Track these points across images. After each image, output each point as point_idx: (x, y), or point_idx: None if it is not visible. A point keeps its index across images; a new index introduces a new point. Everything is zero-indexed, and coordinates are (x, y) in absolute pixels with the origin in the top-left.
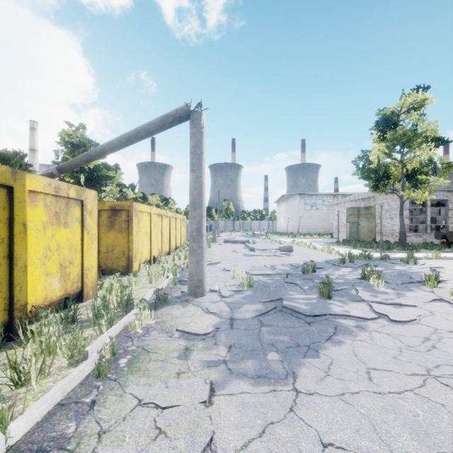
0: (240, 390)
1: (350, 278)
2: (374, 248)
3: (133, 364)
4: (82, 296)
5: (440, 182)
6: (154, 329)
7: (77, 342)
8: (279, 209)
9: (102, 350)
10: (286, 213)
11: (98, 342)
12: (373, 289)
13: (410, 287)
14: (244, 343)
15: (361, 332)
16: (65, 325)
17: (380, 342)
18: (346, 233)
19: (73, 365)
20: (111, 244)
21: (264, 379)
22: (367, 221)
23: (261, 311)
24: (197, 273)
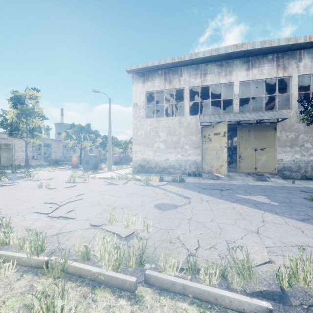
0: None
1: None
2: (10, 169)
3: None
4: None
5: (44, 137)
6: None
7: None
8: None
9: None
10: None
11: None
12: (3, 181)
13: (20, 179)
14: None
15: None
16: None
17: (1, 189)
18: None
19: None
20: None
21: None
22: (6, 153)
23: None
24: None
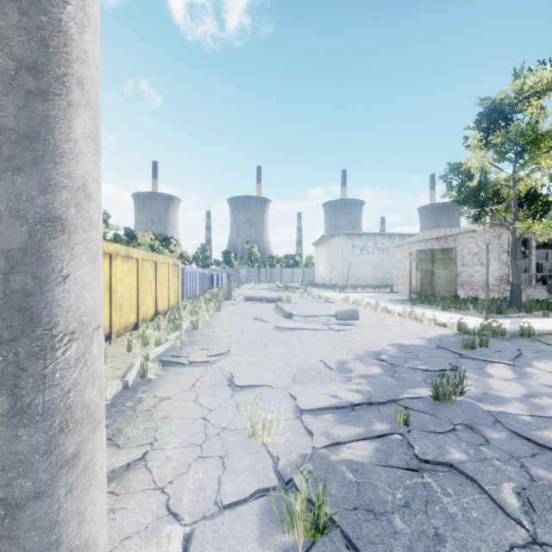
0: None
1: None
2: (479, 311)
3: None
4: None
5: None
6: None
7: None
8: (319, 254)
9: None
10: (327, 259)
11: None
12: None
13: None
14: None
15: None
16: None
17: None
18: (415, 285)
19: None
20: None
21: None
22: (444, 269)
23: None
24: None
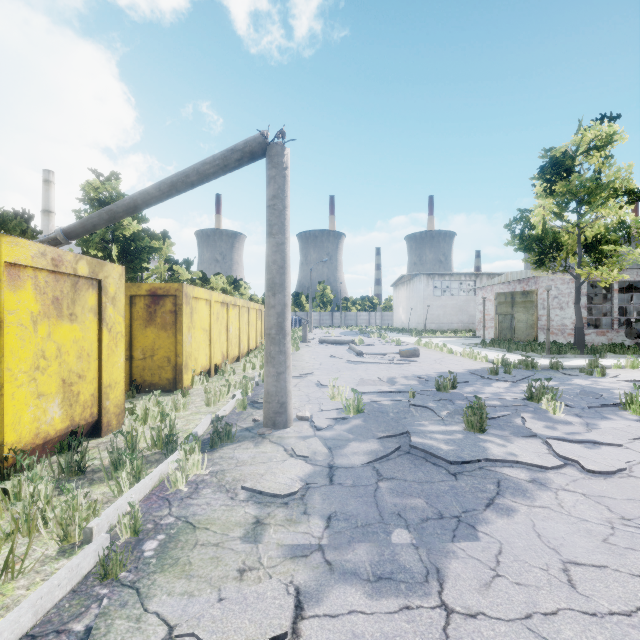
0: (347, 606)
1: (510, 398)
2: (538, 352)
3: (166, 552)
4: (100, 427)
5: (636, 256)
6: (207, 485)
7: (75, 513)
8: (398, 296)
9: (118, 524)
10: (407, 301)
11: (112, 511)
12: (548, 417)
13: (604, 412)
14: (352, 512)
15: (541, 491)
16: (65, 479)
17: (575, 510)
18: (495, 329)
19: (67, 553)
20: (150, 347)
21: (388, 582)
22: (525, 313)
23: (377, 454)
24: (277, 392)
